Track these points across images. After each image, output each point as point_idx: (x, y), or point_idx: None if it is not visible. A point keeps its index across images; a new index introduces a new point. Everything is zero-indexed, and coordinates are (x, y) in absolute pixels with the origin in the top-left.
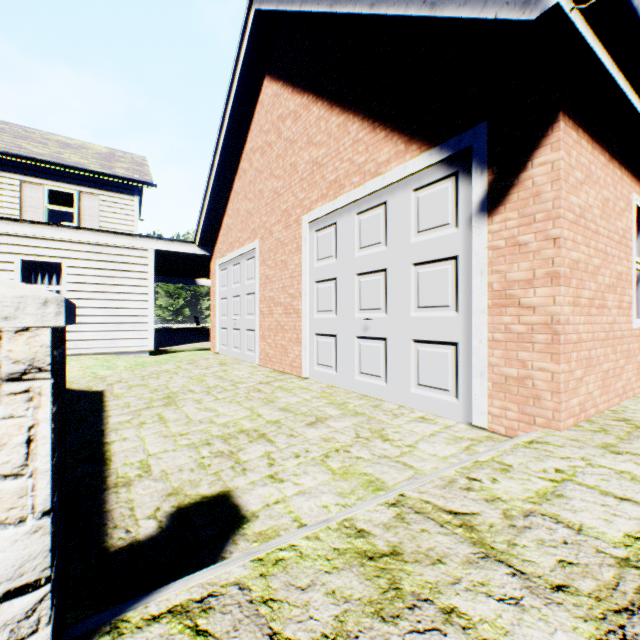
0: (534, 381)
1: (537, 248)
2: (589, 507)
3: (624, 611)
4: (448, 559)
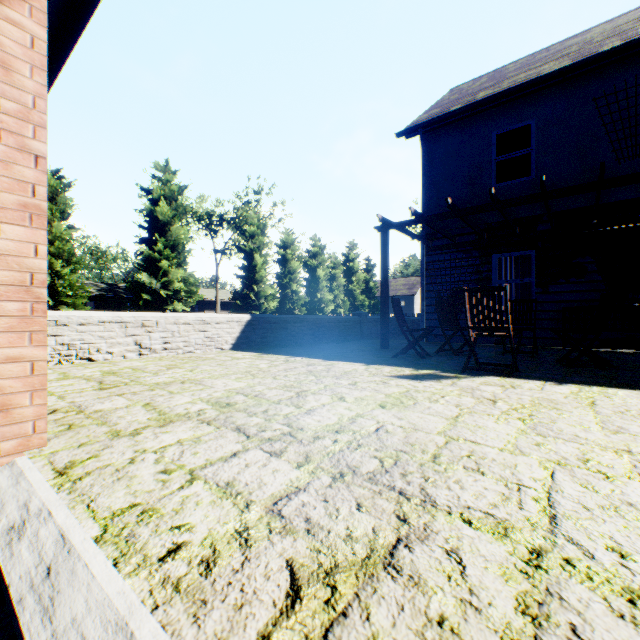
0: (1, 382)
1: (7, 157)
2: (254, 473)
3: (404, 494)
4: (430, 609)
